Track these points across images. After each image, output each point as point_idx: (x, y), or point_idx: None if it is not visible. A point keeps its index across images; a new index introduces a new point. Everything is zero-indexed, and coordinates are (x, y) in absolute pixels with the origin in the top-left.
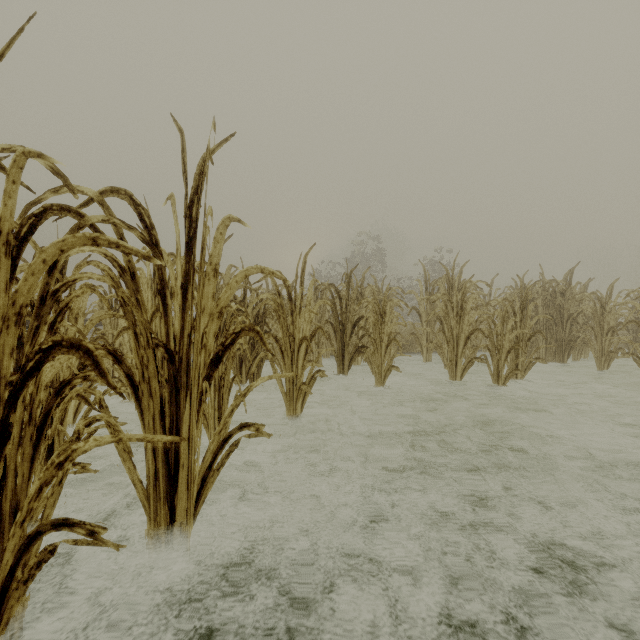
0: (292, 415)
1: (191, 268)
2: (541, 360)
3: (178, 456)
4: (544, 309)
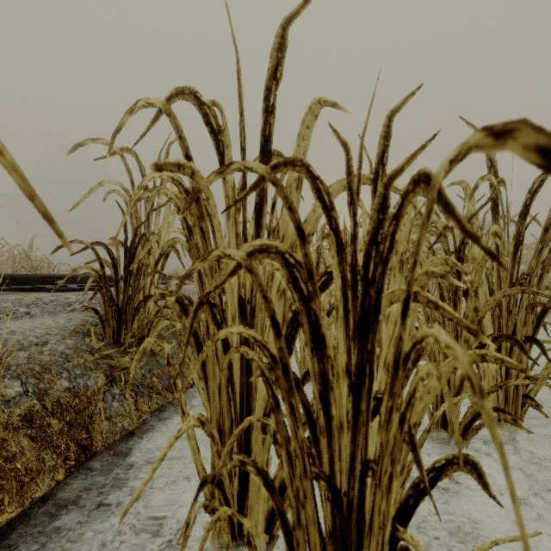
0: None
1: None
2: None
3: None
4: None
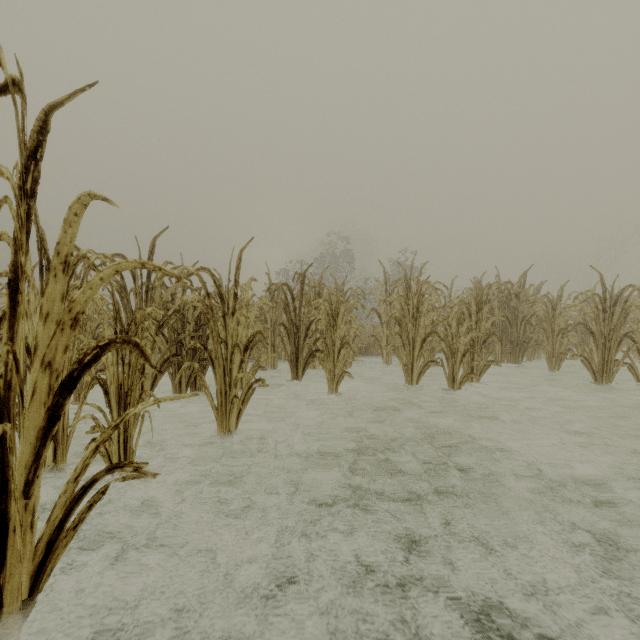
0: (225, 432)
1: (25, 259)
2: (496, 363)
3: (6, 517)
4: (500, 311)
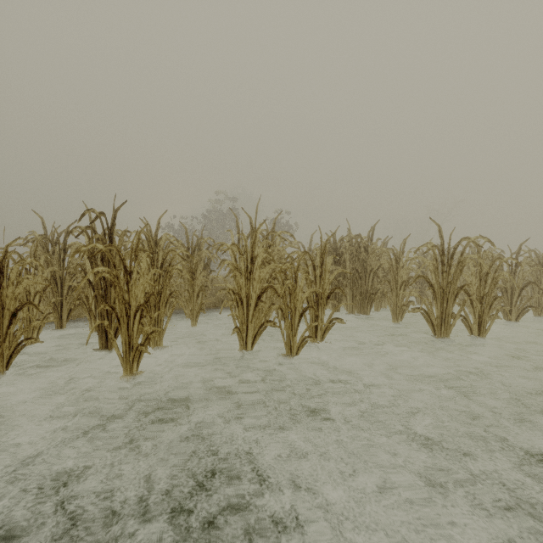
0: None
1: None
2: (340, 319)
3: None
4: (351, 263)
